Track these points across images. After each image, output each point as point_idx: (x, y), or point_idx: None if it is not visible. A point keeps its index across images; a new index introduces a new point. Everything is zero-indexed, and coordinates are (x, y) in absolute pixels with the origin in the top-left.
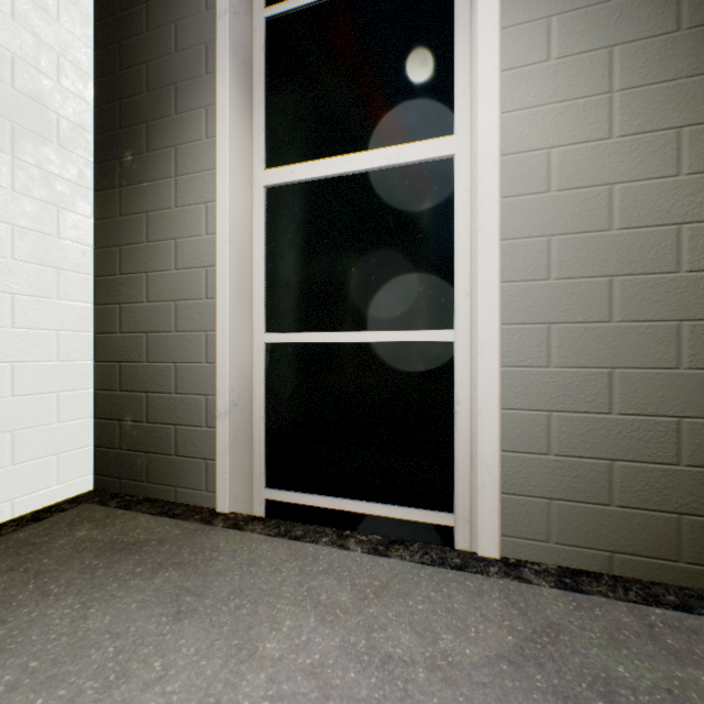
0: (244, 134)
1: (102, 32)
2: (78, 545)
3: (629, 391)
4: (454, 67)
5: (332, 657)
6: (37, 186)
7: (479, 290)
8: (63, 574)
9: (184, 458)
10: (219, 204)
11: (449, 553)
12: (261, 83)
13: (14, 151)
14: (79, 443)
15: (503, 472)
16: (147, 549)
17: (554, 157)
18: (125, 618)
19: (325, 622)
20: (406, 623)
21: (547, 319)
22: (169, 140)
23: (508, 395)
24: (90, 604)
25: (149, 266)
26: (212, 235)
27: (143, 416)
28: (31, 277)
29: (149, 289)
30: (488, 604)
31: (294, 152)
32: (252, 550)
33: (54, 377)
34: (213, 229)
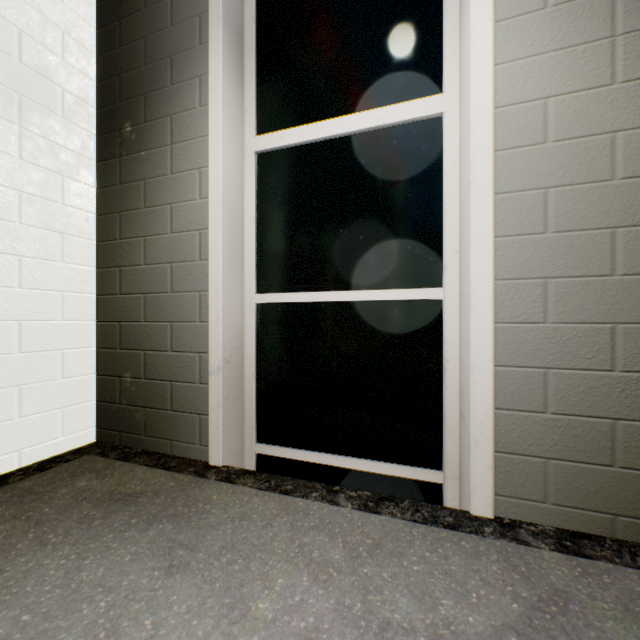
0: (236, 102)
1: (104, 12)
2: (78, 494)
3: (634, 347)
4: (443, 25)
5: (327, 621)
6: (43, 155)
7: (471, 246)
8: (61, 524)
9: (179, 413)
10: (212, 168)
11: (440, 512)
12: (252, 52)
13: (22, 121)
14: (83, 398)
15: (496, 430)
16: (143, 500)
17: (552, 107)
18: (119, 571)
19: (318, 581)
20: (402, 585)
21: (543, 274)
22: (165, 110)
23: (502, 352)
24: (85, 555)
25: (146, 231)
26: (206, 199)
27: (141, 373)
28: (37, 241)
29: (146, 253)
30: (487, 567)
31: (283, 118)
32: (243, 504)
33: (59, 336)
34: (207, 193)
